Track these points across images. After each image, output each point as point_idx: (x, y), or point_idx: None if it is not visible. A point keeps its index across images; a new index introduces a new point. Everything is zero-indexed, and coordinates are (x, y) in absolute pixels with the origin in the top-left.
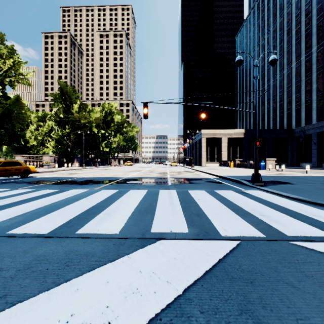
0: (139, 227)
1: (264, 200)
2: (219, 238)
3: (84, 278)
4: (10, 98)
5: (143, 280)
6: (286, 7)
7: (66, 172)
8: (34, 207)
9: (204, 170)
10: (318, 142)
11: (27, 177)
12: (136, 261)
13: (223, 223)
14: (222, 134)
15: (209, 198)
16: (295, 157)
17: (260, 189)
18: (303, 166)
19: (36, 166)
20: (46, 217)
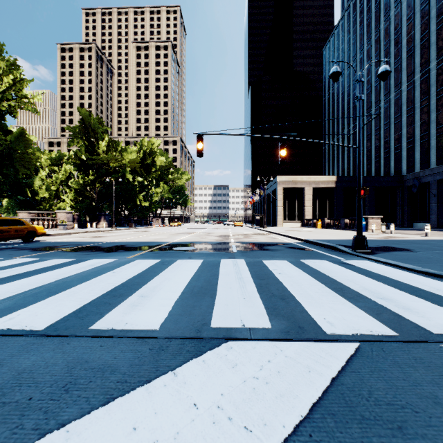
0: (192, 317)
1: (377, 274)
2: (323, 338)
3: (93, 420)
4: (12, 133)
5: (201, 425)
6: (393, 8)
7: (88, 235)
8: (32, 285)
9: (282, 232)
10: (438, 193)
11: (32, 241)
12: (188, 383)
13: (323, 311)
14: (305, 182)
15: (295, 271)
16: (406, 215)
17: (367, 258)
18: (417, 227)
19: (47, 227)
20: (47, 301)
